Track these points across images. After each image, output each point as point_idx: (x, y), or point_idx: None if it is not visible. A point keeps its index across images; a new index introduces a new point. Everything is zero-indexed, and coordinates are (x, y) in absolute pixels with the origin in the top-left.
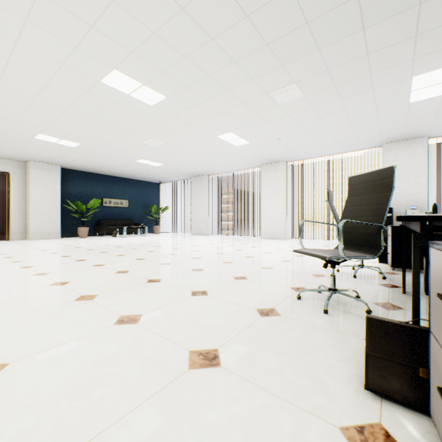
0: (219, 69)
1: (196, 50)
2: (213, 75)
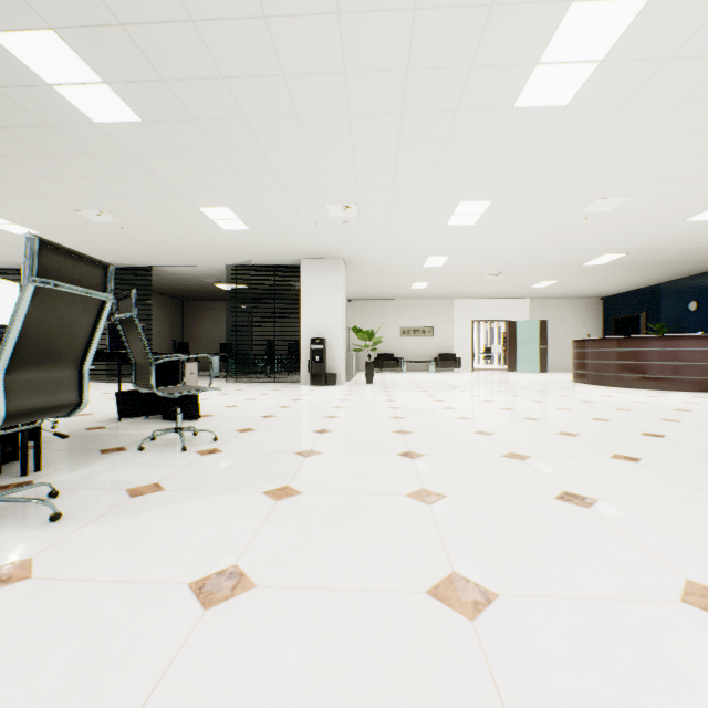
0: (380, 12)
1: (381, 71)
2: (406, 4)
